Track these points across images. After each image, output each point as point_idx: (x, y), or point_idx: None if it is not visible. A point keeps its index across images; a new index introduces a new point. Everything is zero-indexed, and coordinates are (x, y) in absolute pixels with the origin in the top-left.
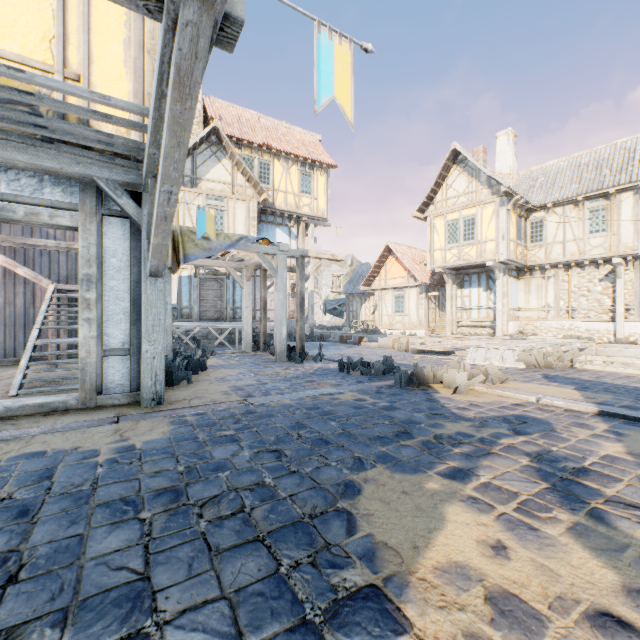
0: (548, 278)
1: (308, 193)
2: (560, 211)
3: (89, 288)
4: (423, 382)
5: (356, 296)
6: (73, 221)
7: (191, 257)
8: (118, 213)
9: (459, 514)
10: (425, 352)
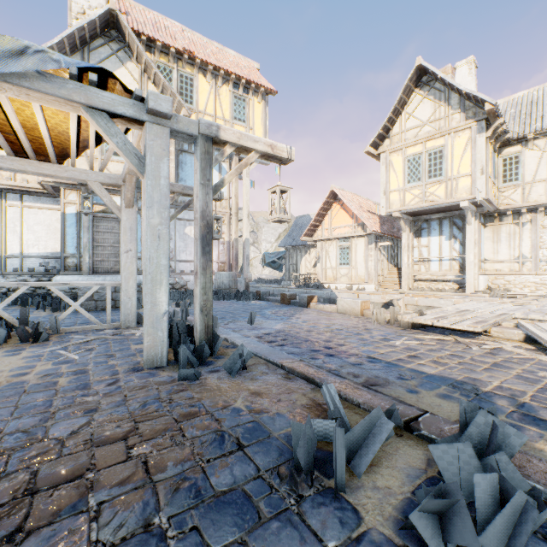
0: (523, 224)
1: (242, 121)
2: (542, 143)
3: None
4: None
5: (296, 248)
6: None
7: None
8: None
9: None
10: (424, 326)
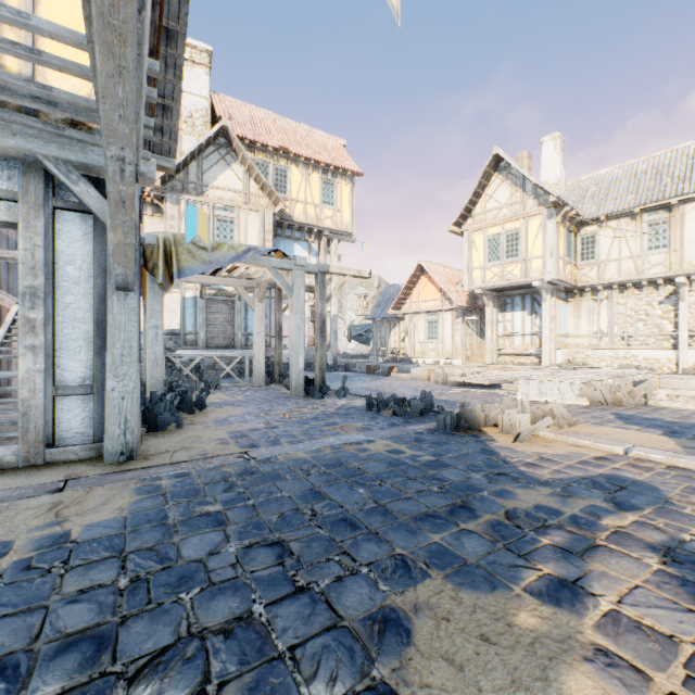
0: (601, 300)
1: (330, 204)
2: (615, 225)
3: (34, 305)
4: (473, 426)
5: (384, 321)
6: (11, 215)
7: (187, 271)
8: (76, 206)
9: None
10: (466, 385)
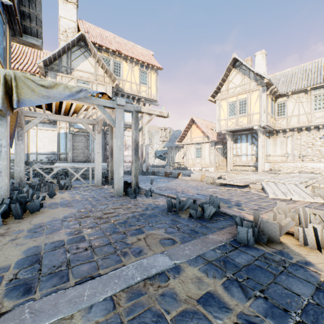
0: (287, 137)
1: (145, 84)
2: (296, 97)
3: None
4: (273, 238)
5: (173, 148)
6: None
7: (27, 102)
8: None
9: None
10: (226, 184)
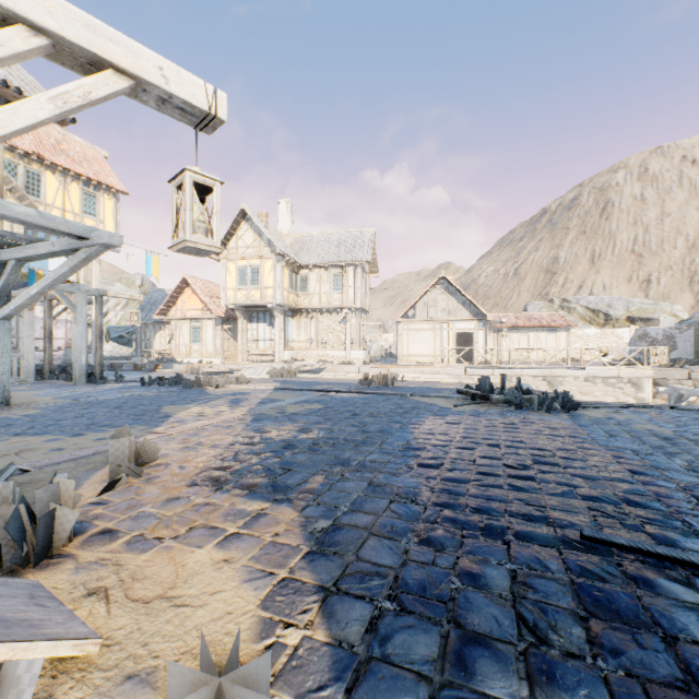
0: (312, 319)
1: (93, 215)
2: (318, 272)
3: None
4: (201, 385)
5: (150, 324)
6: None
7: None
8: None
9: (196, 408)
10: (213, 374)
